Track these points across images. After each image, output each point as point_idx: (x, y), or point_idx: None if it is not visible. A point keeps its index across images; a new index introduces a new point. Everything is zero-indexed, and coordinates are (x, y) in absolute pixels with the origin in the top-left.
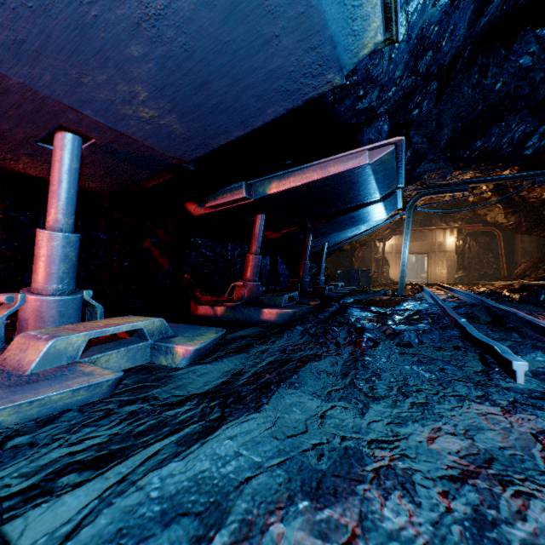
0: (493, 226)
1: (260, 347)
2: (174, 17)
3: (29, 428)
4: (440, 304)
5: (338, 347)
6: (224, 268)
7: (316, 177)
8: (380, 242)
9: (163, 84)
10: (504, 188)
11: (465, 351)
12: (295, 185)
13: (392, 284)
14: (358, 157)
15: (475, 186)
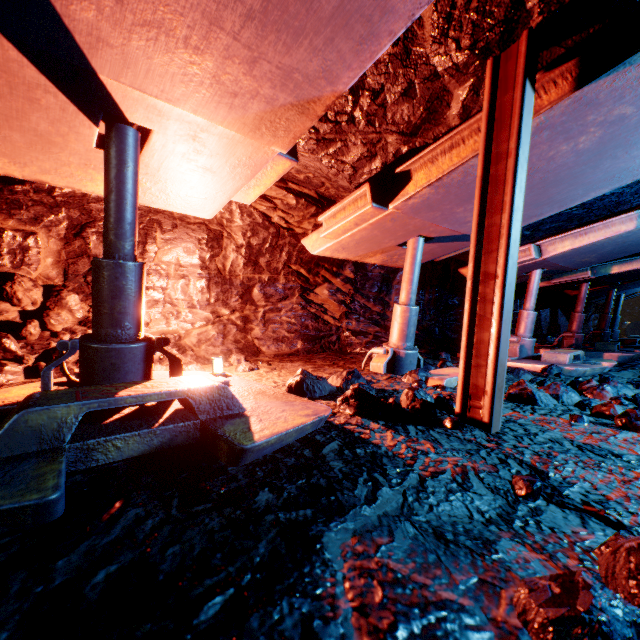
0: None
1: (634, 370)
2: (633, 240)
3: (592, 376)
4: None
5: None
6: (514, 321)
7: None
8: None
9: (605, 252)
10: None
11: None
12: (637, 268)
13: None
14: None
15: None
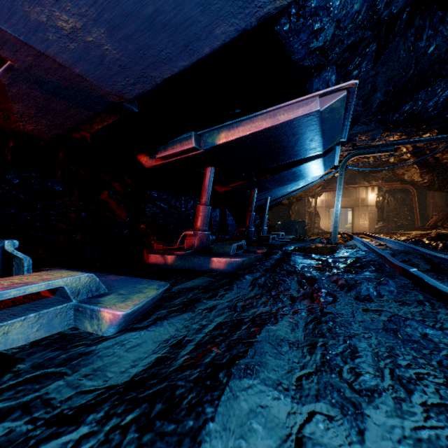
0: (409, 184)
1: (207, 303)
2: None
3: None
4: (378, 252)
5: (293, 302)
6: (178, 219)
7: (265, 126)
8: (312, 198)
9: None
10: (422, 150)
11: (432, 306)
12: (243, 134)
13: (323, 234)
14: (309, 104)
15: (396, 149)
